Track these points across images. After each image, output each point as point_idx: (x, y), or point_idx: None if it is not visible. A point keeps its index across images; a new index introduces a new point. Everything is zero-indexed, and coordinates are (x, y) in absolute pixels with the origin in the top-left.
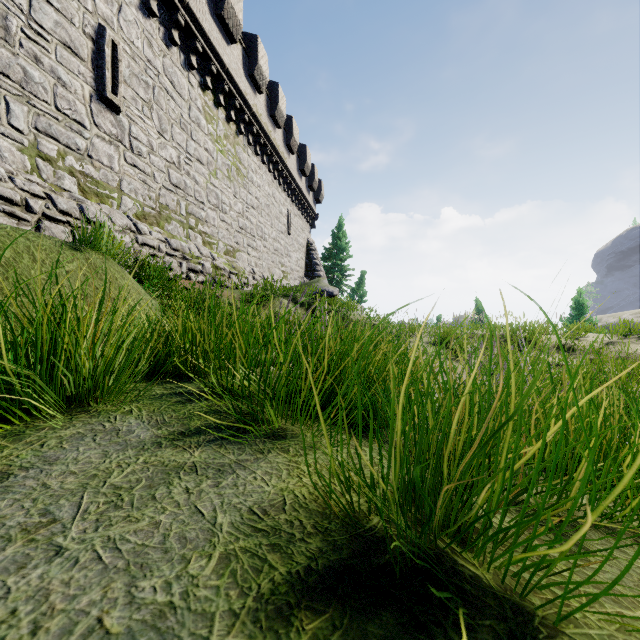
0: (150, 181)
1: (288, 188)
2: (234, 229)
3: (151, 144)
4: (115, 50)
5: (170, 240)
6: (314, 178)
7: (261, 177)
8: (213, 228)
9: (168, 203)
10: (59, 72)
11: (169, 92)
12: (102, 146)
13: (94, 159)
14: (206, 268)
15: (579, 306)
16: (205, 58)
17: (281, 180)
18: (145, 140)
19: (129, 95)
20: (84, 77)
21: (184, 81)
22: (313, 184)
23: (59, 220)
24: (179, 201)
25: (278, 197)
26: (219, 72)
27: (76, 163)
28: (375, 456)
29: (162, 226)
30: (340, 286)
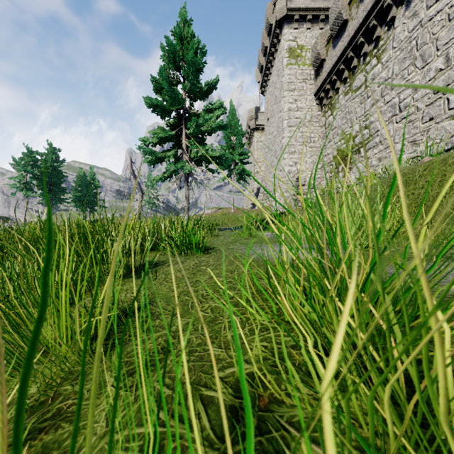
0: None
1: None
2: None
3: None
4: None
5: None
6: None
7: None
8: None
9: None
10: None
11: None
12: None
13: None
14: None
15: None
16: None
17: None
18: None
19: None
20: None
21: None
22: None
23: None
24: None
25: None
26: None
27: None
28: None
29: None
30: None
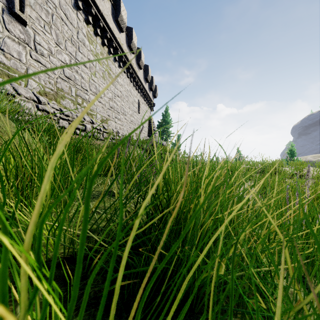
0: (50, 72)
1: (138, 88)
2: (107, 107)
3: (50, 49)
4: None
5: (63, 109)
6: (153, 84)
7: (123, 80)
8: (93, 105)
9: (63, 87)
10: None
11: (63, 20)
12: (12, 44)
13: (6, 52)
14: (88, 128)
15: (291, 152)
16: (88, 4)
17: (134, 83)
18: (46, 46)
19: (34, 15)
20: None
21: (74, 16)
22: (152, 87)
23: None
24: (70, 87)
25: (133, 92)
26: (96, 14)
27: None
28: None
29: (58, 101)
30: (166, 142)
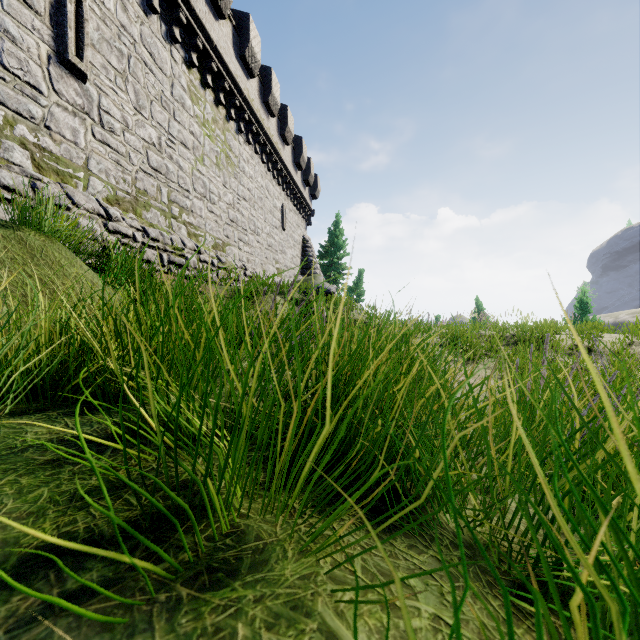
0: (125, 162)
1: (283, 181)
2: (224, 221)
3: (126, 120)
4: (80, 7)
5: (148, 229)
6: (310, 172)
7: (254, 168)
8: (200, 219)
9: (147, 188)
10: (6, 24)
11: (148, 65)
12: (64, 117)
13: (53, 131)
14: (191, 262)
15: (582, 305)
16: (190, 32)
17: (275, 172)
18: (118, 115)
19: (98, 62)
20: (40, 34)
21: (166, 55)
22: (309, 178)
23: (2, 197)
24: (160, 187)
25: (272, 190)
26: (206, 49)
27: (29, 134)
28: (438, 609)
29: (139, 213)
30: (337, 285)
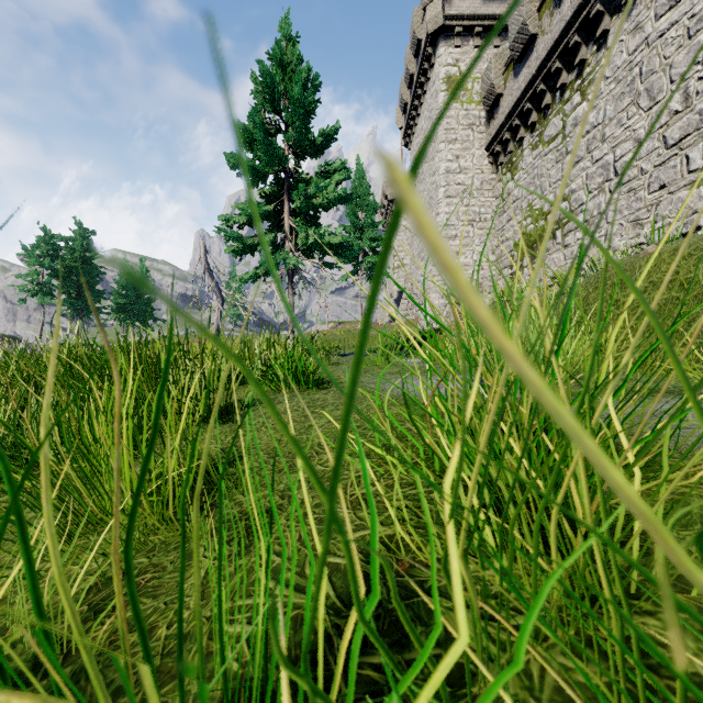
0: None
1: None
2: None
3: None
4: None
5: None
6: None
7: None
8: None
9: None
10: None
11: None
12: None
13: None
14: None
15: None
16: None
17: None
18: None
19: None
20: None
21: None
22: None
23: None
24: None
25: None
26: None
27: None
28: None
29: None
30: None
